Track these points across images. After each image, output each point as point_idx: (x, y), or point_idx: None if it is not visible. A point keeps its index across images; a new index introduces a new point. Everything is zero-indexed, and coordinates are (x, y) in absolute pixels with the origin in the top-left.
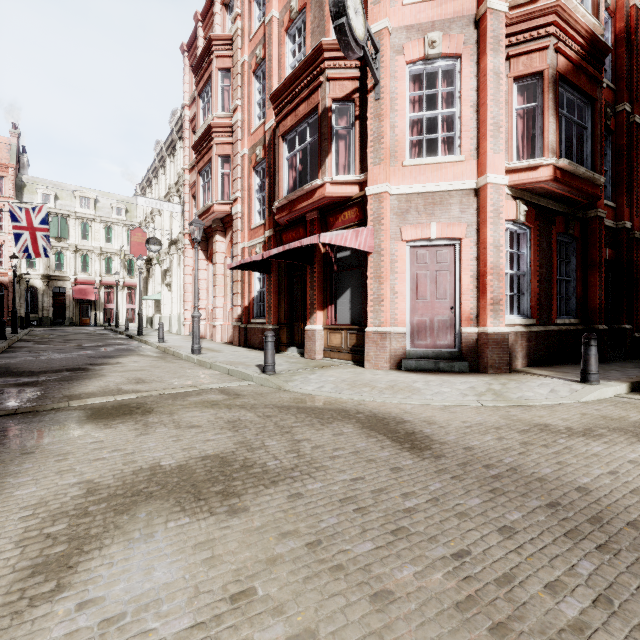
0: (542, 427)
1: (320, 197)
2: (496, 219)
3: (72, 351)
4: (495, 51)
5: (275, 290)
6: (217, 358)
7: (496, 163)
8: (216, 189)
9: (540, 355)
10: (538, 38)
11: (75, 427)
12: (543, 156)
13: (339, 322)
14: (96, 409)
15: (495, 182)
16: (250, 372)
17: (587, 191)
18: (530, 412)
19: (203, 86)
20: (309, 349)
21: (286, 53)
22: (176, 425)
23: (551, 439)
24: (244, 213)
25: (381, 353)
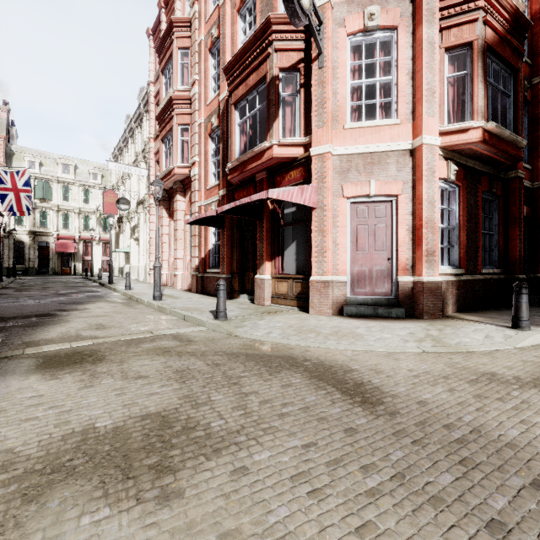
0: (490, 376)
1: (268, 158)
2: (430, 177)
3: (46, 298)
4: (429, 22)
5: (228, 243)
6: (175, 304)
7: (430, 125)
8: (176, 154)
9: (468, 302)
10: (468, 11)
11: (20, 378)
12: (473, 119)
13: (285, 272)
14: (49, 357)
15: (429, 143)
16: (203, 318)
17: (511, 153)
18: (472, 359)
19: (165, 64)
20: (258, 296)
21: (238, 31)
22: (123, 375)
23: (504, 391)
24: (201, 175)
25: (324, 300)
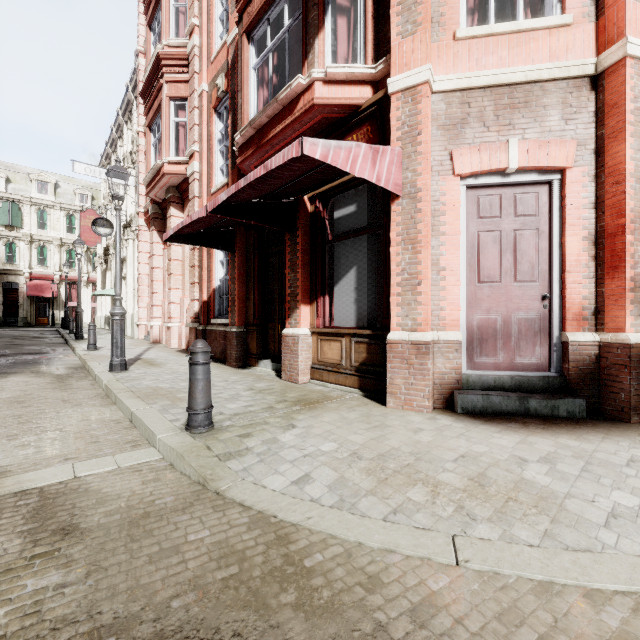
0: None
1: (305, 107)
2: (639, 127)
3: None
4: None
5: (241, 276)
6: (140, 381)
7: (639, 20)
8: (167, 143)
9: None
10: None
11: None
12: None
13: (336, 323)
14: None
15: (639, 55)
16: (161, 425)
17: None
18: None
19: (153, 11)
20: (288, 366)
21: None
22: None
23: None
24: (202, 172)
25: (418, 381)
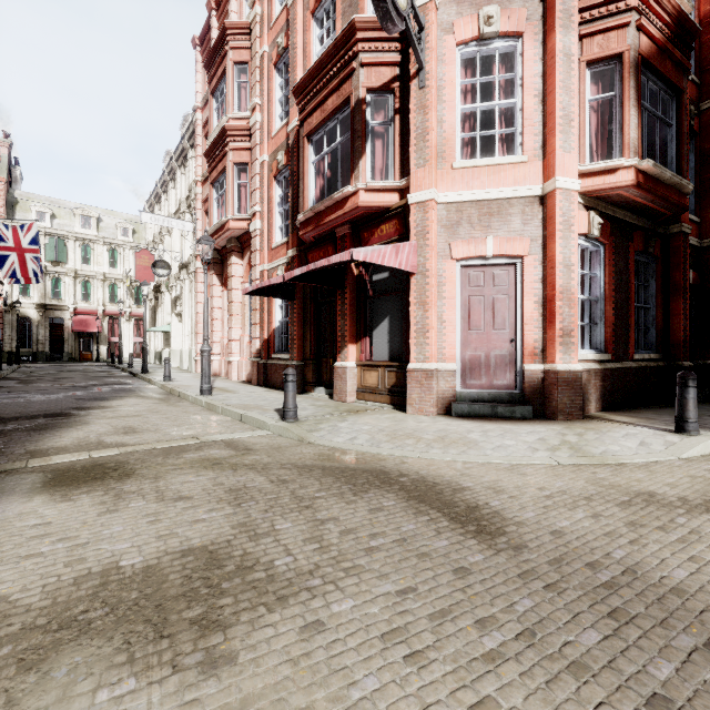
0: (646, 497)
1: (352, 207)
2: (566, 232)
3: (59, 392)
4: (565, 28)
5: (299, 320)
6: (229, 400)
7: (566, 164)
8: (231, 202)
9: (616, 397)
10: (616, 13)
11: (21, 500)
12: (623, 156)
13: (375, 357)
14: (60, 471)
15: (565, 187)
16: (266, 419)
17: (673, 200)
18: (623, 474)
19: (217, 83)
20: (339, 390)
21: (312, 40)
22: (158, 496)
23: (666, 517)
24: (264, 230)
25: (426, 395)
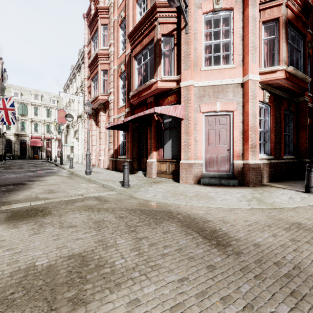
0: (297, 225)
1: (155, 88)
2: (253, 100)
3: (22, 173)
4: (253, 5)
5: (131, 140)
6: (99, 177)
7: (253, 68)
8: (100, 87)
9: (275, 176)
10: None
11: None
12: (279, 65)
13: (165, 157)
14: (15, 212)
15: (253, 79)
16: (115, 186)
17: (301, 85)
18: (283, 213)
19: (93, 34)
20: (149, 172)
21: (136, 13)
22: (60, 225)
23: (309, 236)
24: (115, 100)
25: (189, 175)
